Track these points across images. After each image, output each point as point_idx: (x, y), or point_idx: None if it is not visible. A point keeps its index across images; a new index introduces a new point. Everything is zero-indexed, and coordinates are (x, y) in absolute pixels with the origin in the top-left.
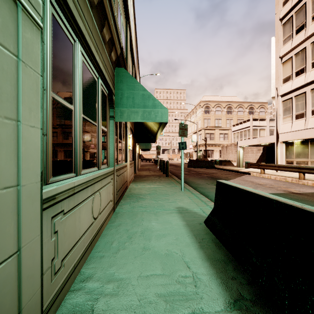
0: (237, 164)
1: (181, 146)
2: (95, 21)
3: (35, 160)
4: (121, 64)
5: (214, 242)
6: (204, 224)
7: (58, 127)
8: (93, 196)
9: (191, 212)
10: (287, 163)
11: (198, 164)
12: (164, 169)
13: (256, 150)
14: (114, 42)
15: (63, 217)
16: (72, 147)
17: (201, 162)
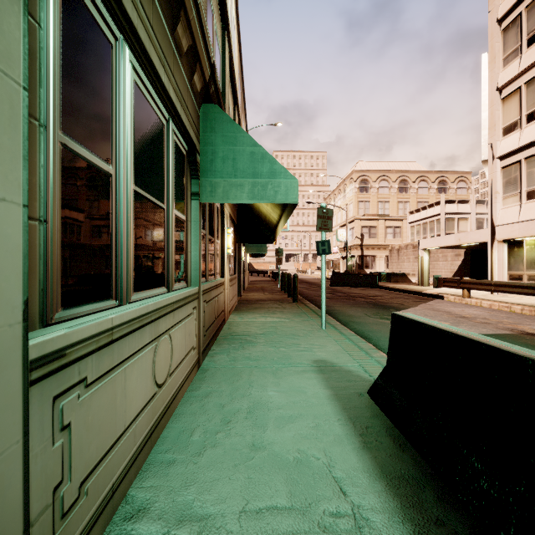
0: (419, 280)
1: (320, 248)
2: (161, 8)
3: (6, 274)
4: (213, 99)
5: (391, 435)
6: (368, 395)
7: (76, 207)
8: (156, 343)
9: (342, 371)
10: (511, 278)
11: (349, 280)
12: (289, 288)
13: (452, 256)
14: (198, 55)
15: (83, 393)
16: (111, 249)
17: (355, 277)
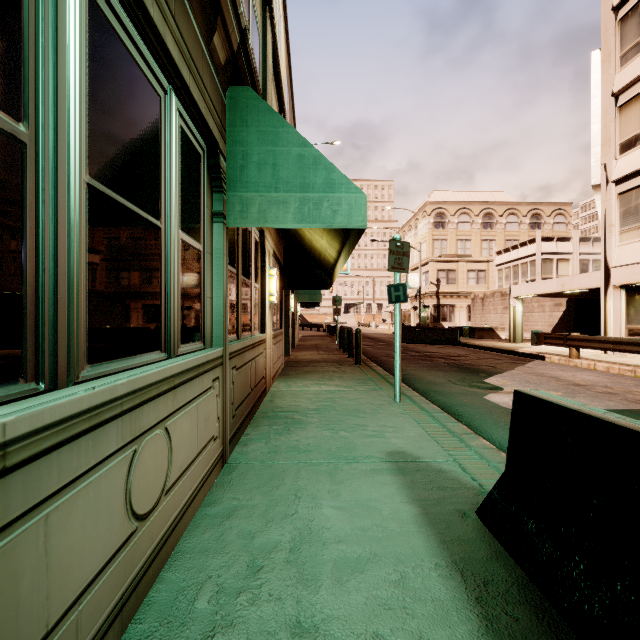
0: (510, 336)
1: (393, 294)
2: None
3: None
4: (246, 82)
5: (529, 601)
6: (475, 516)
7: None
8: (133, 448)
9: (430, 470)
10: (631, 333)
11: (423, 336)
12: (350, 346)
13: (551, 306)
14: (218, 3)
15: None
16: (24, 285)
17: (431, 332)
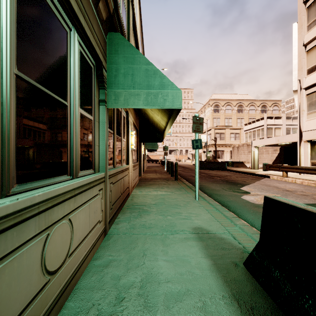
0: (252, 166)
1: (195, 144)
2: None
3: None
4: (117, 31)
5: None
6: (242, 265)
7: None
8: (47, 232)
9: (216, 238)
10: (313, 164)
11: (208, 166)
12: (172, 171)
13: (272, 151)
14: None
15: None
16: None
17: (212, 164)
